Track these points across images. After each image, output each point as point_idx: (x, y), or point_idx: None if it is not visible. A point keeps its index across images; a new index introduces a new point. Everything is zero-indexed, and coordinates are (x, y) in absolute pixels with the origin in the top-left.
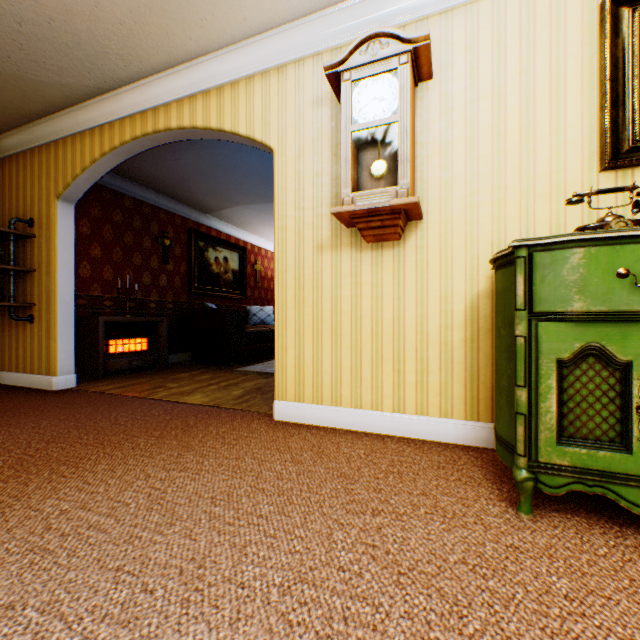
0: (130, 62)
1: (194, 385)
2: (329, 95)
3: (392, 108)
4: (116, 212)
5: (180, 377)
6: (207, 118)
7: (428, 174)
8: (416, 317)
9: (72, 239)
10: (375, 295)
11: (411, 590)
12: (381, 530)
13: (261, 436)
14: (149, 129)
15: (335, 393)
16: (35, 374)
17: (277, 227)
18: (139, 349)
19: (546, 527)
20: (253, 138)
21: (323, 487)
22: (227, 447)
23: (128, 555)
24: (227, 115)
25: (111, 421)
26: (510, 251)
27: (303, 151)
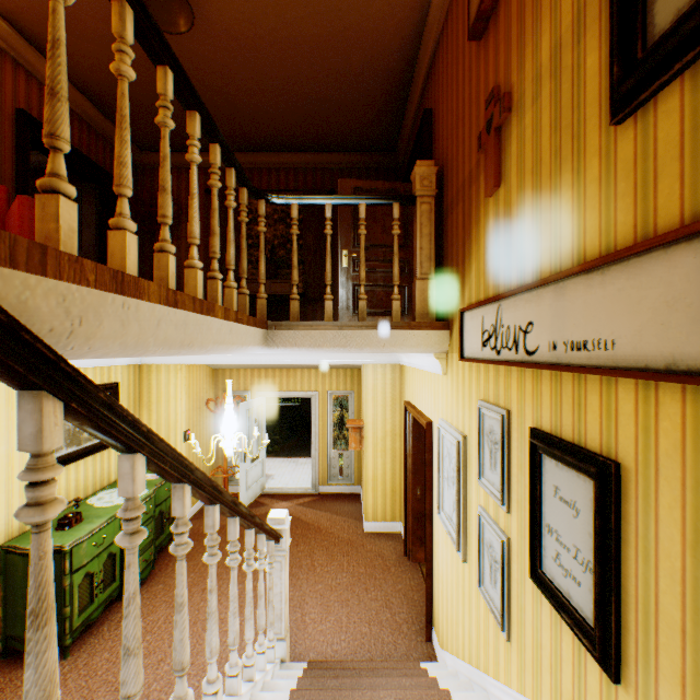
0: None
1: None
2: None
3: None
4: None
5: None
6: None
7: None
8: None
9: None
10: None
11: (96, 695)
12: None
13: None
14: None
15: None
16: None
17: None
18: None
19: (80, 651)
20: None
21: None
22: None
23: None
24: None
25: None
26: (56, 547)
27: None
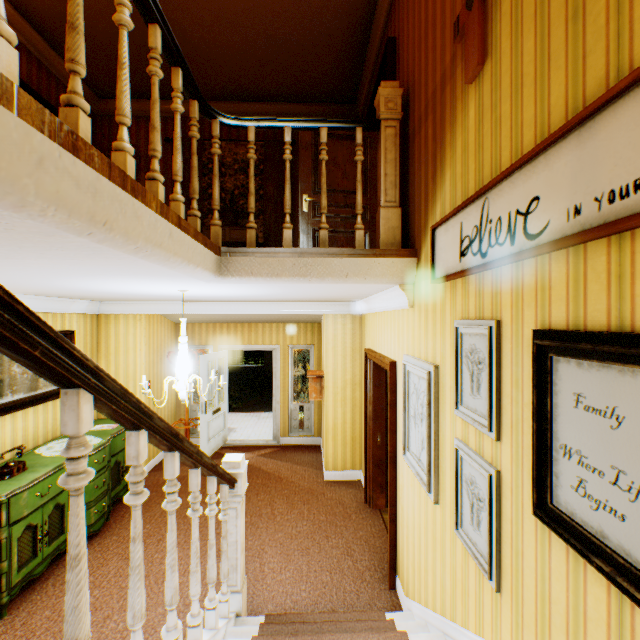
0: None
1: None
2: None
3: None
4: None
5: None
6: None
7: None
8: None
9: None
10: None
11: None
12: None
13: None
14: None
15: None
16: None
17: None
18: None
19: (19, 610)
20: None
21: None
22: None
23: None
24: None
25: None
26: None
27: None
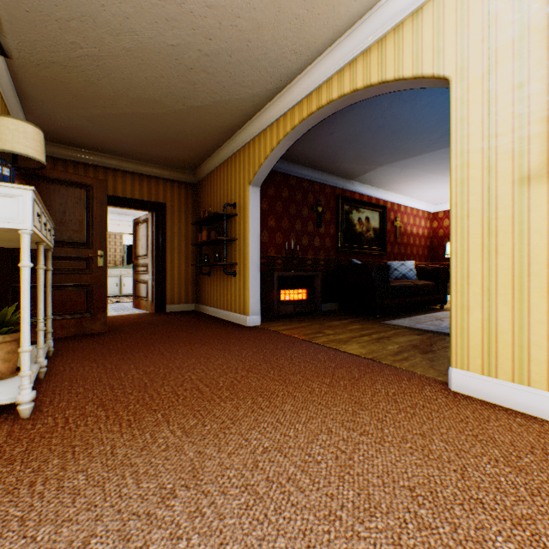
0: (300, 53)
1: (347, 334)
2: None
3: None
4: (283, 190)
5: (333, 325)
6: (367, 76)
7: None
8: None
9: (257, 214)
10: None
11: None
12: None
13: (441, 410)
14: (313, 108)
15: None
16: (236, 313)
17: (453, 166)
18: (299, 298)
19: None
20: (420, 75)
21: None
22: (403, 415)
23: (331, 542)
24: (389, 64)
25: (287, 360)
26: None
27: (494, 64)
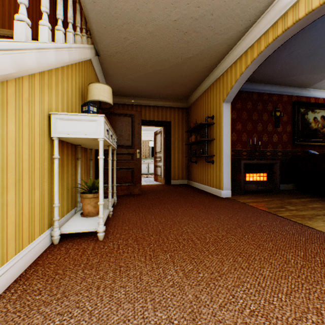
0: None
1: (309, 211)
2: None
3: None
4: (247, 103)
5: (292, 202)
6: None
7: None
8: None
9: (229, 121)
10: None
11: None
12: None
13: None
14: (278, 33)
15: None
16: (213, 188)
17: None
18: (260, 179)
19: None
20: None
21: None
22: None
23: None
24: None
25: (257, 227)
26: None
27: None
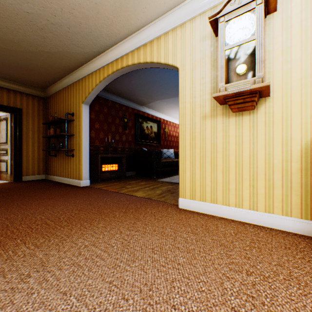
0: (111, 37)
1: (138, 187)
2: (209, 34)
3: (251, 32)
4: (105, 108)
5: (131, 183)
6: (145, 57)
7: (273, 68)
8: (265, 154)
9: (88, 120)
10: (237, 142)
11: None
12: (255, 286)
13: (173, 216)
14: (119, 67)
15: (213, 196)
16: (74, 179)
17: (180, 108)
18: (114, 169)
19: None
20: (168, 64)
21: (212, 251)
22: (157, 221)
23: (114, 275)
24: (155, 54)
25: (104, 202)
26: None
27: (194, 66)
